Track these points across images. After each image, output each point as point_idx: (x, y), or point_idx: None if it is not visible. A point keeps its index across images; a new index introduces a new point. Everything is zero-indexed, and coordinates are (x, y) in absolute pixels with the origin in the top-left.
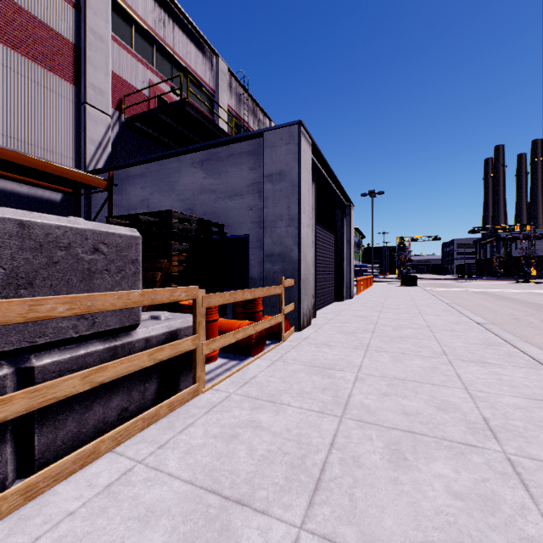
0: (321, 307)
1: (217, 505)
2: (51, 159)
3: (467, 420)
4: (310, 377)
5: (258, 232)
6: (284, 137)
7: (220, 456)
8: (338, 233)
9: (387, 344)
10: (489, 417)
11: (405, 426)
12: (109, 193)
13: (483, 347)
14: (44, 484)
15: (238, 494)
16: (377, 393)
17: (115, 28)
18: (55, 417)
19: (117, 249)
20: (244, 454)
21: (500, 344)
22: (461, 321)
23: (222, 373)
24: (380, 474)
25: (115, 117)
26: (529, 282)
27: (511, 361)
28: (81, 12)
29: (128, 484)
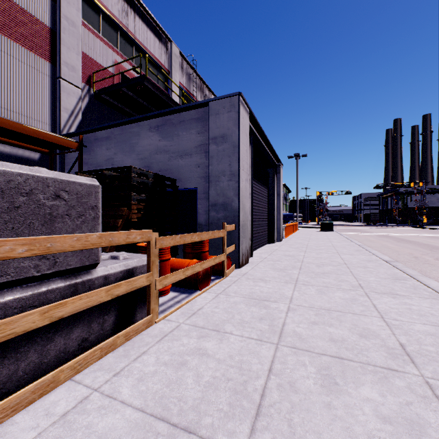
0: (256, 248)
1: (166, 433)
2: (30, 124)
3: (386, 346)
4: (249, 308)
5: (204, 186)
6: (226, 106)
7: (169, 382)
8: (270, 188)
9: (312, 279)
10: (404, 342)
11: (333, 352)
12: (79, 153)
13: (392, 281)
14: (2, 415)
15: (186, 421)
16: (307, 322)
17: (85, 16)
18: (17, 350)
19: (77, 196)
20: (192, 380)
21: (405, 279)
22: (372, 259)
23: (173, 305)
24: (315, 399)
25: (85, 90)
26: (422, 227)
27: (416, 292)
28: (56, 1)
29: (83, 413)
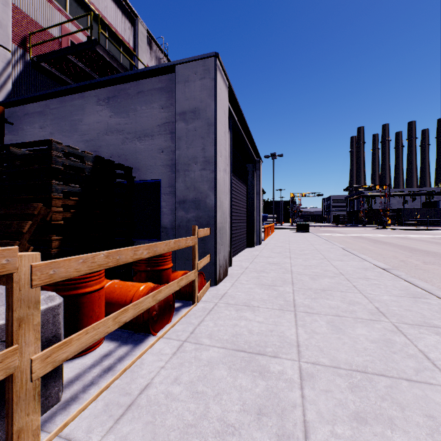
0: (235, 254)
1: None
2: None
3: None
4: (234, 379)
5: (170, 177)
6: (199, 71)
7: None
8: (249, 185)
9: (314, 302)
10: None
11: None
12: None
13: (412, 300)
14: None
15: None
16: (346, 415)
17: None
18: None
19: None
20: None
21: (424, 296)
22: (367, 266)
23: (97, 380)
24: None
25: (18, 54)
26: (386, 228)
27: None
28: None
29: None
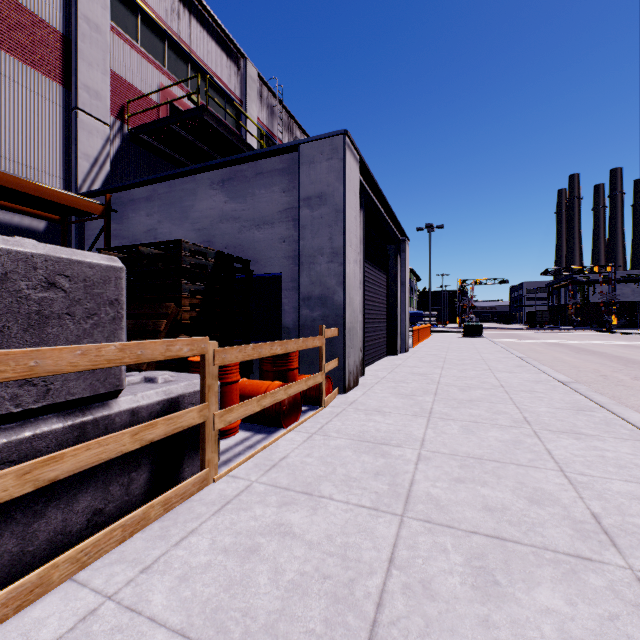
0: (370, 363)
1: None
2: (31, 177)
3: (571, 517)
4: (358, 457)
5: (293, 270)
6: (325, 151)
7: (230, 583)
8: (390, 273)
9: (454, 410)
10: (599, 512)
11: (489, 528)
12: (105, 221)
13: (572, 413)
14: None
15: None
16: (448, 478)
17: (116, 17)
18: None
19: (86, 285)
20: (266, 579)
21: (592, 409)
22: (541, 379)
23: (243, 452)
24: (463, 611)
25: (116, 127)
26: (610, 332)
27: (610, 430)
28: None
29: (85, 639)
